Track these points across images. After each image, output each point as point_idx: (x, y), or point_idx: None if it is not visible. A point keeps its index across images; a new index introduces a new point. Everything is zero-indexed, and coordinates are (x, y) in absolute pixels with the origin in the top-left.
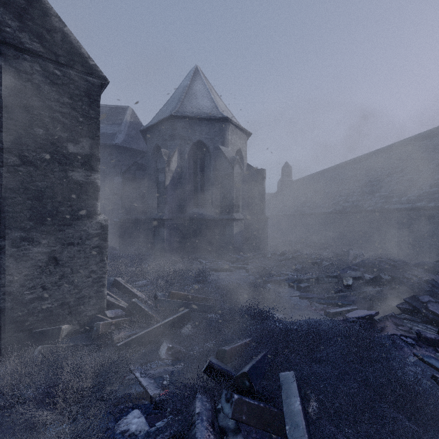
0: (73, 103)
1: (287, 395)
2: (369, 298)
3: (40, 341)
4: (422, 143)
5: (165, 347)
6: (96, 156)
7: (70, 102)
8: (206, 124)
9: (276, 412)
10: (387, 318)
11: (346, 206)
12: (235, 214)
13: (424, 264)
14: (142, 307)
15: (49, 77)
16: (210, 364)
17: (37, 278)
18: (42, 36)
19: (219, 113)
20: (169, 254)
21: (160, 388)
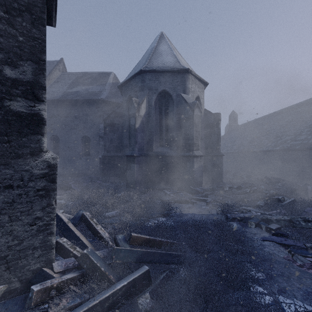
0: (10, 19)
1: None
2: None
3: None
4: None
5: None
6: (41, 84)
7: (7, 17)
8: (170, 76)
9: None
10: None
11: (295, 144)
12: (195, 151)
13: None
14: (93, 261)
15: None
16: None
17: None
18: None
19: (181, 66)
20: (138, 185)
21: None
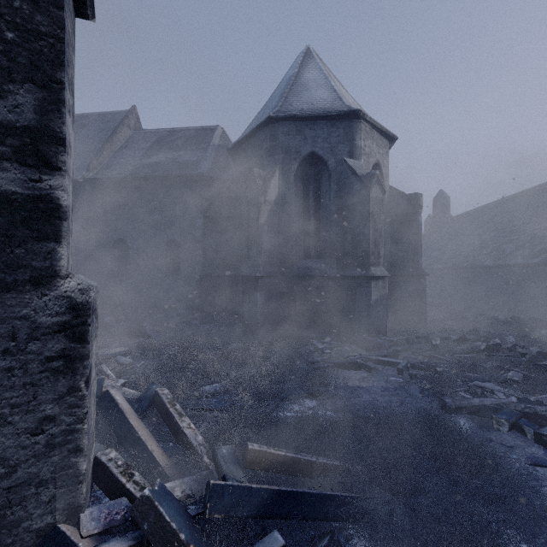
0: None
1: None
2: None
3: None
4: None
5: None
6: (54, 132)
7: None
8: (324, 125)
9: None
10: None
11: None
12: (373, 268)
13: None
14: (164, 517)
15: None
16: None
17: None
18: None
19: (345, 106)
20: (264, 331)
21: None
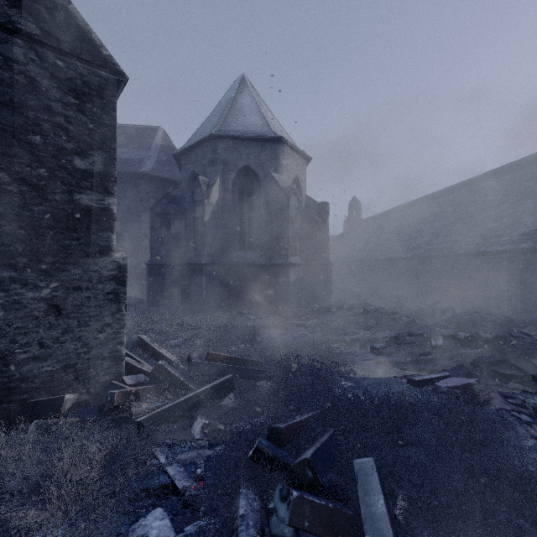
0: (81, 105)
1: (366, 491)
2: (465, 362)
3: (35, 415)
4: (526, 169)
5: (200, 424)
6: (111, 175)
7: (77, 103)
8: (255, 145)
9: (350, 515)
10: (492, 388)
11: (430, 250)
12: (291, 258)
13: (534, 320)
14: (171, 372)
15: (48, 69)
16: (259, 447)
17: (32, 332)
18: (38, 15)
19: (272, 132)
20: (208, 308)
21: (192, 479)
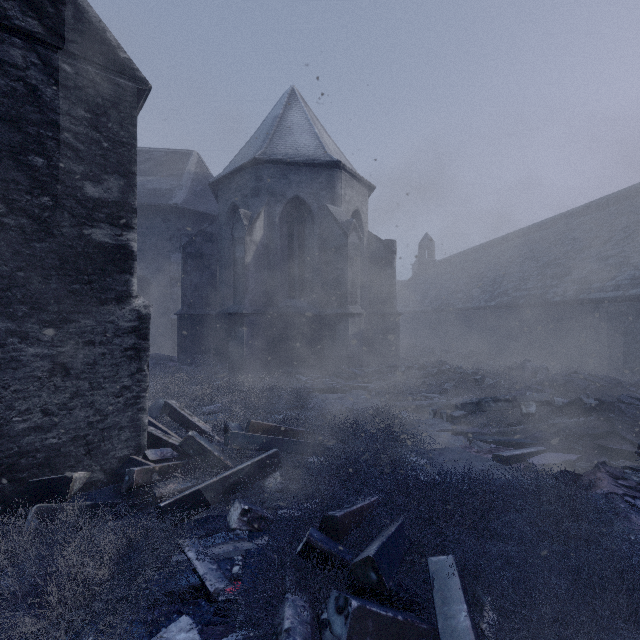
0: (93, 119)
1: (444, 599)
2: (564, 435)
3: (37, 498)
4: (635, 199)
5: (238, 510)
6: (130, 205)
7: (89, 117)
8: (307, 172)
9: (424, 630)
10: (598, 466)
11: (519, 297)
12: (351, 306)
13: None
14: (203, 445)
15: (53, 75)
16: (309, 541)
17: (34, 396)
18: (41, 9)
19: (327, 155)
20: (251, 367)
21: (227, 579)
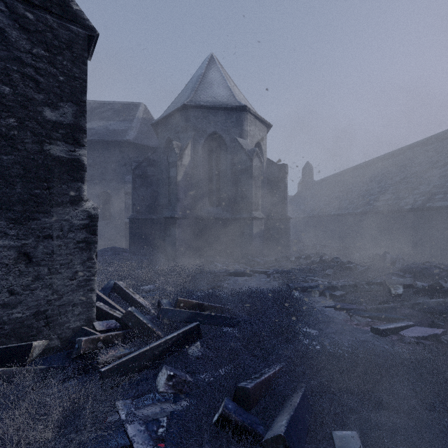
0: (51, 57)
1: None
2: (428, 312)
3: (3, 362)
4: None
5: (164, 375)
6: (81, 127)
7: (47, 55)
8: (222, 114)
9: None
10: None
11: (378, 206)
12: (254, 212)
13: None
14: (139, 318)
15: (17, 20)
16: (224, 413)
17: (2, 279)
18: None
19: (237, 102)
20: (181, 257)
21: (153, 441)
